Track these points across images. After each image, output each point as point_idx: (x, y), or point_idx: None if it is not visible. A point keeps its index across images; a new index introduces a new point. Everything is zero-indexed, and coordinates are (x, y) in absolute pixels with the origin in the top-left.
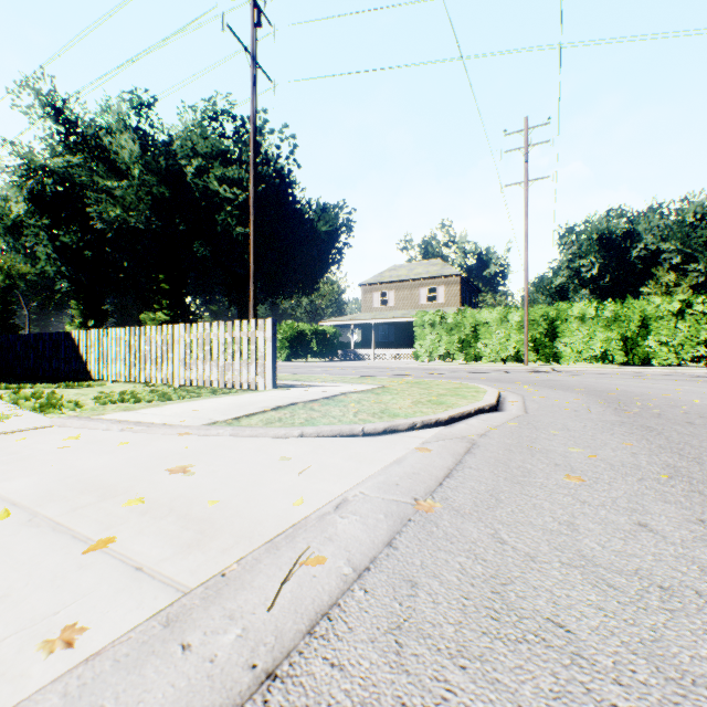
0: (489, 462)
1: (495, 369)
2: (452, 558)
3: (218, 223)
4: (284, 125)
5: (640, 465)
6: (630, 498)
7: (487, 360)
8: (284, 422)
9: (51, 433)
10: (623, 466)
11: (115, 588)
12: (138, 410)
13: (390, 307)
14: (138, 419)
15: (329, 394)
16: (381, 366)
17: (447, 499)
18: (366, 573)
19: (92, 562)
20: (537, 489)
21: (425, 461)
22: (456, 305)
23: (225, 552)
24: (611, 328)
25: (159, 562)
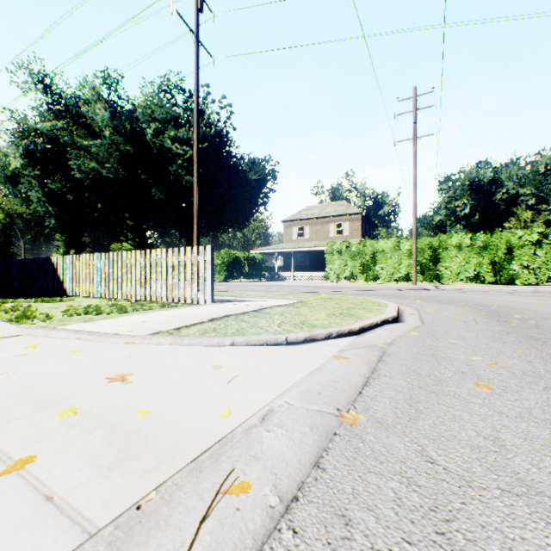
0: (401, 370)
1: (390, 287)
2: (384, 483)
3: (171, 173)
4: (223, 96)
5: (539, 373)
6: (544, 409)
7: (383, 280)
8: (218, 332)
9: (17, 341)
10: (525, 374)
11: (14, 527)
12: (96, 321)
13: (306, 239)
14: (94, 329)
15: (257, 308)
16: (299, 285)
17: (369, 410)
18: (294, 505)
19: (1, 489)
20: (452, 399)
21: (343, 368)
22: (358, 237)
23: (145, 476)
24: (482, 255)
25: (73, 490)
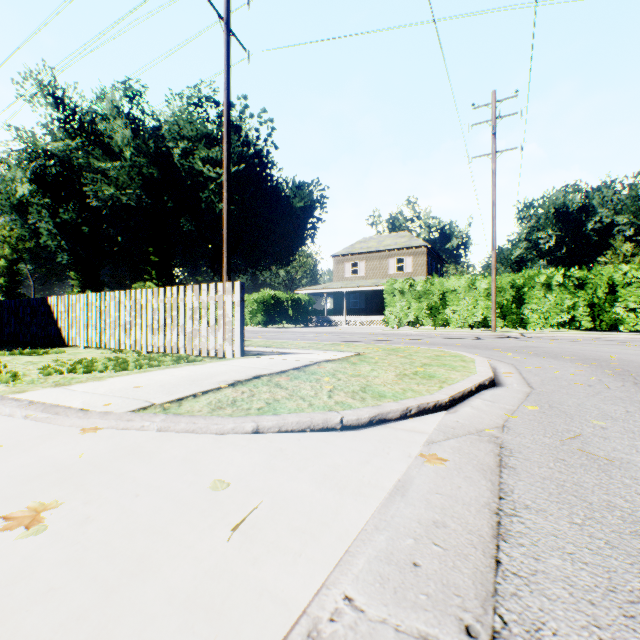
0: (550, 491)
1: (464, 335)
2: None
3: (202, 200)
4: (263, 110)
5: None
6: None
7: (455, 326)
8: (237, 407)
9: None
10: None
11: None
12: (71, 385)
13: (361, 277)
14: (57, 399)
15: (300, 364)
16: (353, 331)
17: (540, 634)
18: None
19: None
20: None
21: (445, 487)
22: (423, 274)
23: None
24: (578, 295)
25: None
